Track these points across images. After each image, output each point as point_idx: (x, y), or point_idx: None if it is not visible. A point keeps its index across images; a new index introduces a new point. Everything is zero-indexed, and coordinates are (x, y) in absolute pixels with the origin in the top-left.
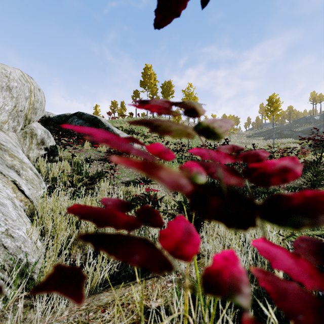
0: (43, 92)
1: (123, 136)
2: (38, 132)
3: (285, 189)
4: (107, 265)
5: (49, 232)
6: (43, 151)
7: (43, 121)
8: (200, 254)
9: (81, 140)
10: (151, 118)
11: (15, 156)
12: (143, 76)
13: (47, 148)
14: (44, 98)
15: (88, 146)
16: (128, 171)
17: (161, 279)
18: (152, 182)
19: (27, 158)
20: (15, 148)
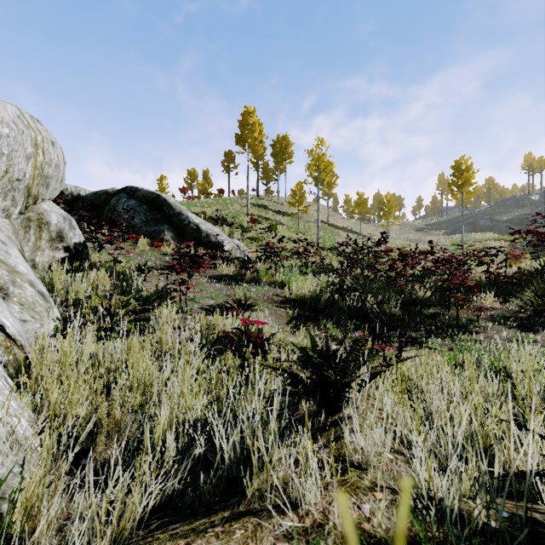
0: (61, 149)
1: (206, 228)
2: (52, 220)
3: (488, 319)
4: (153, 483)
5: (44, 410)
6: (61, 253)
7: (69, 203)
8: (348, 463)
9: (133, 235)
10: (254, 198)
11: (1, 260)
12: (241, 126)
13: (68, 248)
14: (63, 159)
15: (145, 245)
16: (213, 288)
17: (263, 529)
18: (254, 307)
19: (32, 264)
20: (4, 246)
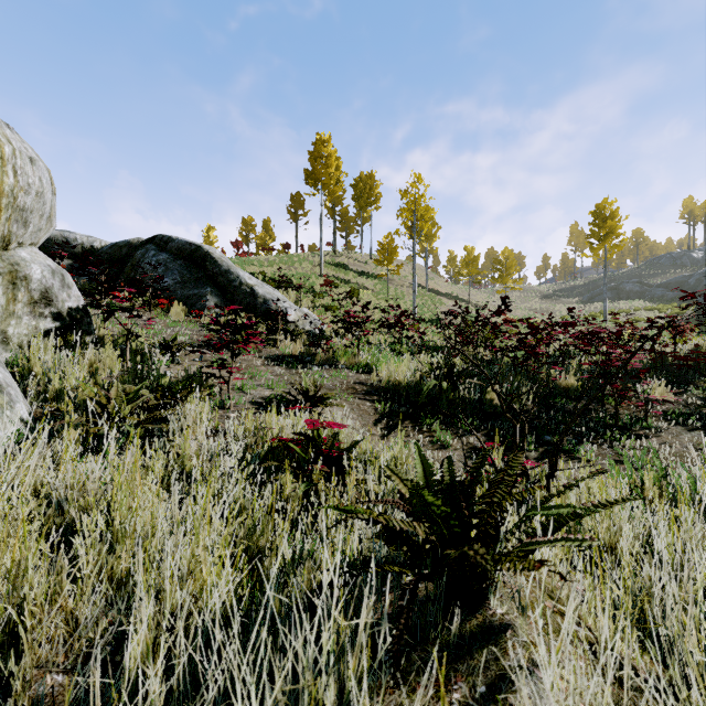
0: (47, 171)
1: (264, 291)
2: (34, 273)
3: (659, 417)
4: None
5: None
6: (48, 322)
7: (79, 258)
8: None
9: (163, 301)
10: (329, 254)
11: None
12: (312, 159)
13: (60, 314)
14: (50, 186)
15: (180, 314)
16: (271, 373)
17: None
18: (328, 400)
19: (2, 338)
20: None
